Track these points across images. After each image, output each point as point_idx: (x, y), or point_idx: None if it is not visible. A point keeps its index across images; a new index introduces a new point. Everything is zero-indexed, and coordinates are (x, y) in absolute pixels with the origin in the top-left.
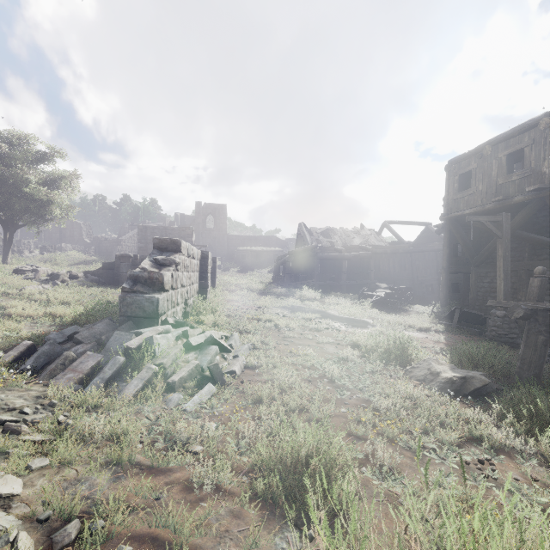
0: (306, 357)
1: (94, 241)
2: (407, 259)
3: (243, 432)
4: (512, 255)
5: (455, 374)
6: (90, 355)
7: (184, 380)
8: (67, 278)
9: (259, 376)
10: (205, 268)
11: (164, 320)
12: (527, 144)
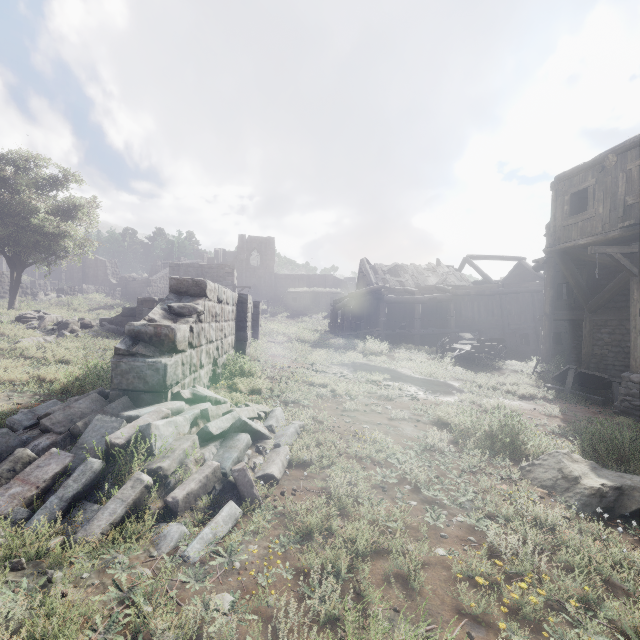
0: (376, 446)
1: (120, 281)
2: (496, 302)
3: (277, 620)
4: None
5: (602, 480)
6: (55, 454)
7: (193, 496)
8: (78, 327)
9: (309, 481)
10: (244, 316)
11: (176, 394)
12: None
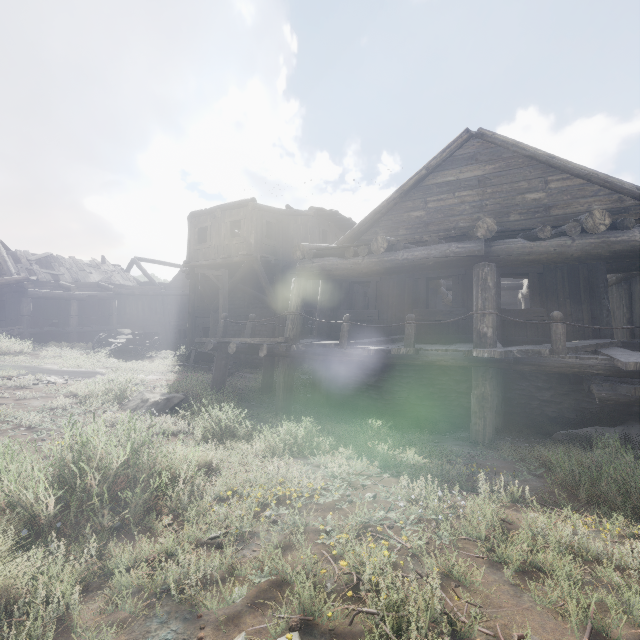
0: None
1: None
2: (159, 302)
3: None
4: (238, 303)
5: (162, 398)
6: None
7: None
8: None
9: None
10: None
11: None
12: (242, 218)
